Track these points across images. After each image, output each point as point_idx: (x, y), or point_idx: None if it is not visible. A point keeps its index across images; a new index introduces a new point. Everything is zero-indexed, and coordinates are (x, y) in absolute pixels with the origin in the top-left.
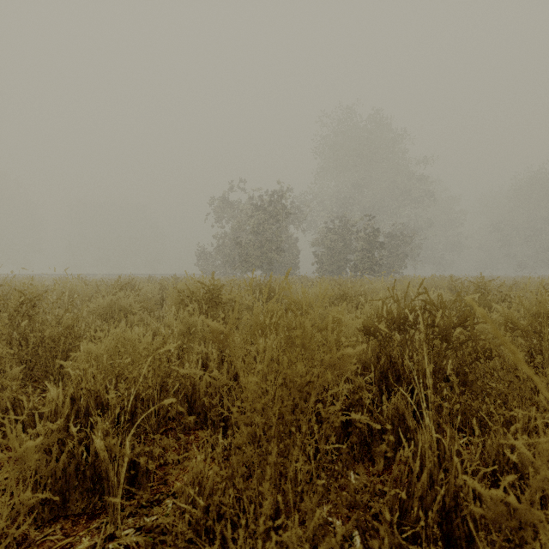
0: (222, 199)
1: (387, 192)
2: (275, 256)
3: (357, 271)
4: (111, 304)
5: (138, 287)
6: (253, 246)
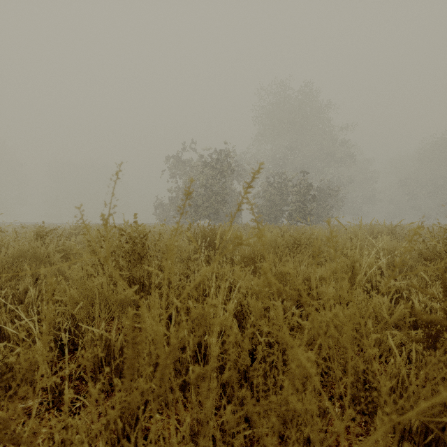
0: (175, 158)
1: (315, 154)
2: (221, 206)
3: (291, 220)
4: (23, 254)
5: (62, 234)
6: (201, 198)
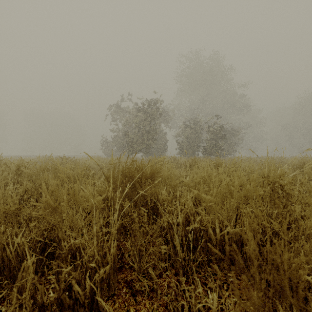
0: (116, 106)
1: (221, 105)
2: (151, 143)
3: (206, 153)
4: None
5: None
6: (136, 136)
